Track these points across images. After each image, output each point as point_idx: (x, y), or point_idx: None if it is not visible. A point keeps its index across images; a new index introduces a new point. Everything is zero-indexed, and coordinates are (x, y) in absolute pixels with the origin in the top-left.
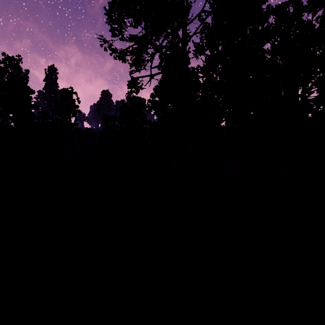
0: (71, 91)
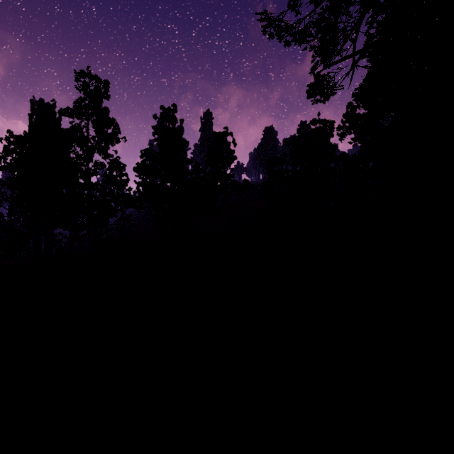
0: (225, 132)
